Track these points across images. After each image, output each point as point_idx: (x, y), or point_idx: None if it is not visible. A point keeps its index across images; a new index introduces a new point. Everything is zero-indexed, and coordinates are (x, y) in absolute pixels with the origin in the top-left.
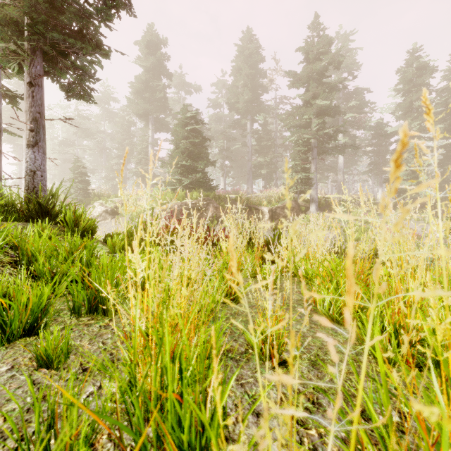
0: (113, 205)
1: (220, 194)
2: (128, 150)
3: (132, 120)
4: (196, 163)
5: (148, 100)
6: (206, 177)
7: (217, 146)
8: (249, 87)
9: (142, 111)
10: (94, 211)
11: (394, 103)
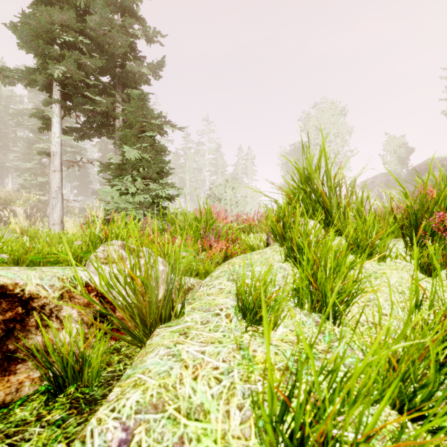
0: None
1: None
2: None
3: None
4: None
5: None
6: None
7: None
8: None
9: None
10: None
11: None
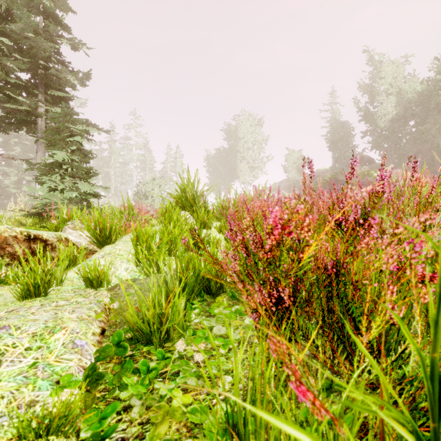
0: None
1: None
2: None
3: None
4: None
5: None
6: None
7: None
8: None
9: None
10: None
11: None
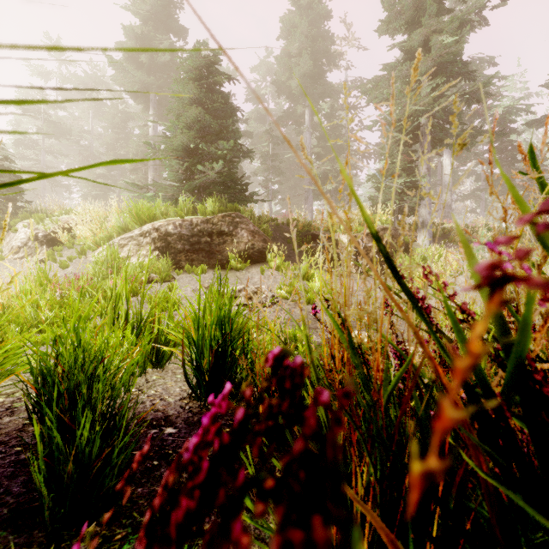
0: (52, 226)
1: (262, 213)
2: (123, 157)
3: (128, 110)
4: (213, 145)
5: (147, 70)
6: (236, 179)
7: (258, 152)
8: (309, 53)
9: (138, 87)
10: (13, 237)
11: (512, 99)
